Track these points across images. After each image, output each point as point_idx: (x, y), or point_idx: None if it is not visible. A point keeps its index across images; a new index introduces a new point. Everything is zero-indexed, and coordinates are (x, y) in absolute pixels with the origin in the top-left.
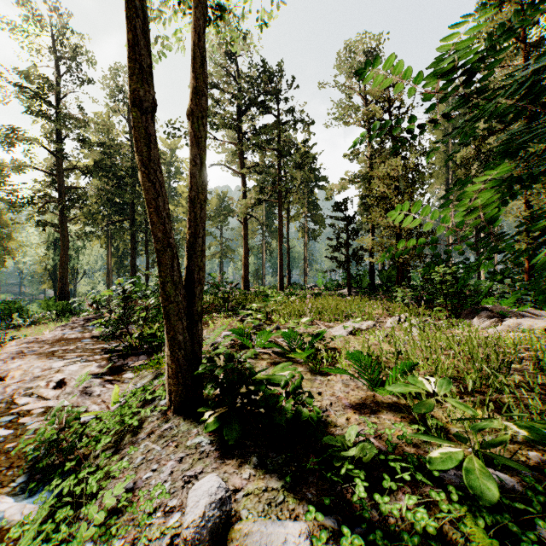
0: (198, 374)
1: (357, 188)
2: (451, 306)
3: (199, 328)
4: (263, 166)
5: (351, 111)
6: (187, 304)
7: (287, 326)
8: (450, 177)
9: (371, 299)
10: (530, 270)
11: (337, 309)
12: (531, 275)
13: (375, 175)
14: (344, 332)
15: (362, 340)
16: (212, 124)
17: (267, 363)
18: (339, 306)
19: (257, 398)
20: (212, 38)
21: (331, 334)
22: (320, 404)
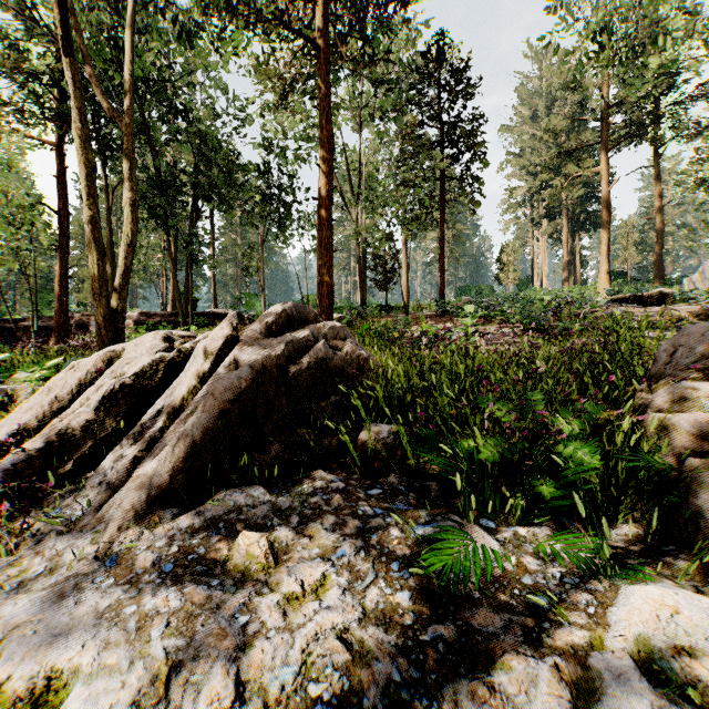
0: None
1: None
2: None
3: None
4: None
5: None
6: None
7: None
8: None
9: None
10: None
11: None
12: None
13: None
14: None
15: None
16: None
17: None
18: None
19: None
20: None
21: None
22: None
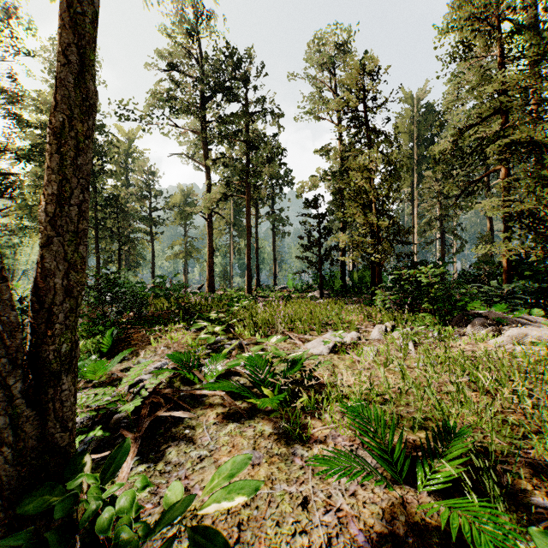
0: (27, 515)
1: (328, 187)
2: (439, 312)
3: (62, 388)
4: (229, 158)
5: (323, 104)
6: (34, 340)
7: (251, 349)
8: (415, 180)
9: (345, 302)
10: (509, 271)
11: (311, 315)
12: (510, 277)
13: (351, 167)
14: (324, 349)
15: (348, 362)
16: (172, 108)
17: (217, 415)
18: (312, 311)
19: (180, 528)
20: (173, 15)
21: (308, 352)
22: (308, 546)
